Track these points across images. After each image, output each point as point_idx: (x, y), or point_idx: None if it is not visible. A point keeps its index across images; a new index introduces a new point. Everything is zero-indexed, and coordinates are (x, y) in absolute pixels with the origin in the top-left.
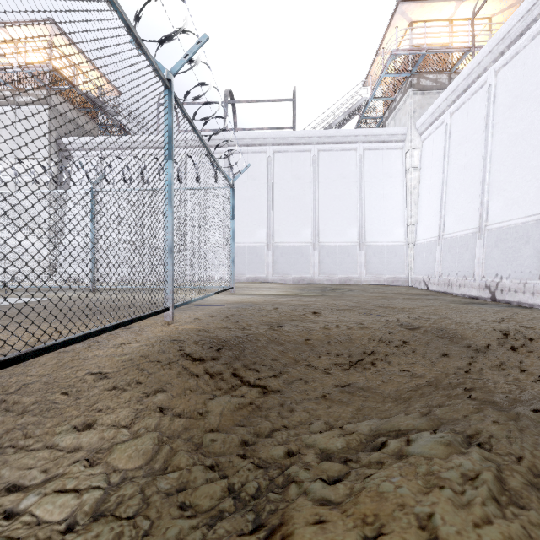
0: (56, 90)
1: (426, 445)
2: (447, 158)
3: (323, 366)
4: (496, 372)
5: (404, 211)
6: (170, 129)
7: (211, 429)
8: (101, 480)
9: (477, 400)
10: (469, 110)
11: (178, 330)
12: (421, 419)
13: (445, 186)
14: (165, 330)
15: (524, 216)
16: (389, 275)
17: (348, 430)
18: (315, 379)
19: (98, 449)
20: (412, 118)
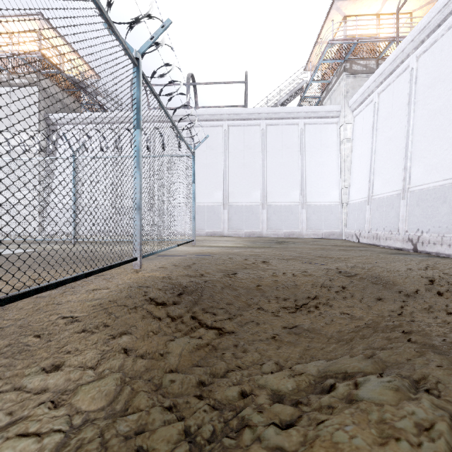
0: (45, 74)
1: (375, 389)
2: (375, 131)
3: (272, 309)
4: (426, 315)
5: (339, 176)
6: (138, 102)
7: (171, 369)
8: (63, 423)
9: (417, 343)
10: (394, 90)
11: (145, 277)
12: (366, 362)
13: (373, 154)
14: (133, 277)
15: (441, 179)
16: (326, 230)
17: (297, 371)
18: (266, 321)
19: (63, 390)
20: (345, 97)
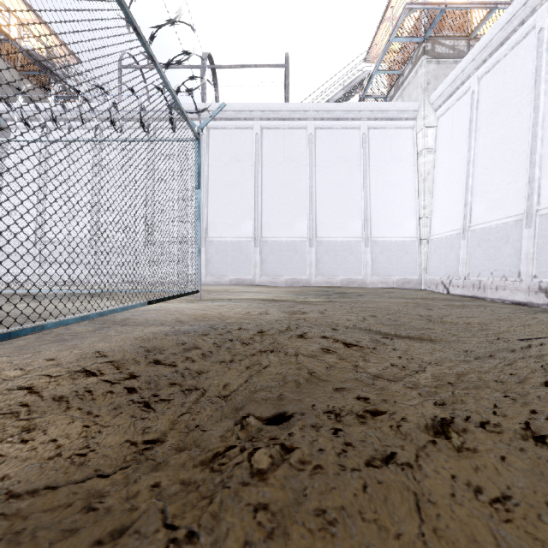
0: None
1: None
2: (474, 132)
3: None
4: None
5: (416, 201)
6: None
7: None
8: None
9: None
10: (507, 68)
11: None
12: None
13: (471, 166)
14: None
15: None
16: (399, 276)
17: None
18: None
19: None
20: (425, 91)
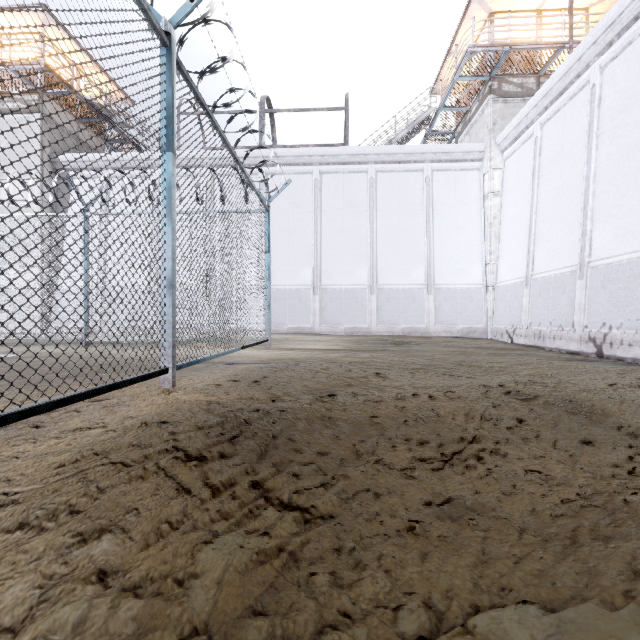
0: (51, 95)
1: None
2: (537, 179)
3: (401, 464)
4: None
5: (482, 246)
6: (169, 106)
7: (194, 627)
8: None
9: None
10: (566, 118)
11: (177, 403)
12: None
13: (534, 213)
14: (158, 403)
15: None
16: (463, 325)
17: (482, 638)
18: (392, 489)
19: None
20: (491, 131)
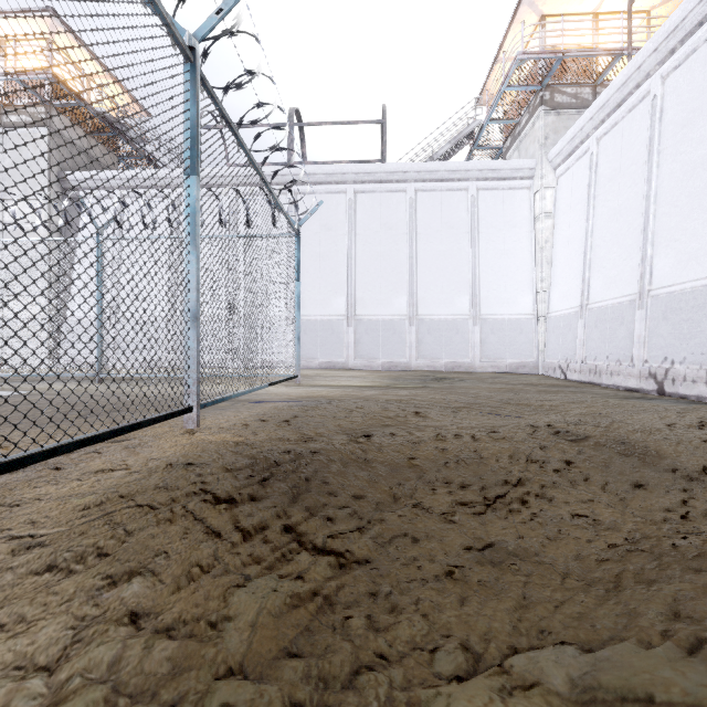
0: (59, 107)
1: None
2: (593, 199)
3: (441, 508)
4: None
5: (532, 272)
6: (193, 126)
7: (229, 667)
8: None
9: None
10: (624, 132)
11: (203, 444)
12: (694, 671)
13: (589, 237)
14: (182, 444)
15: (706, 276)
16: (512, 359)
17: (519, 677)
18: (431, 534)
19: None
20: (543, 147)
